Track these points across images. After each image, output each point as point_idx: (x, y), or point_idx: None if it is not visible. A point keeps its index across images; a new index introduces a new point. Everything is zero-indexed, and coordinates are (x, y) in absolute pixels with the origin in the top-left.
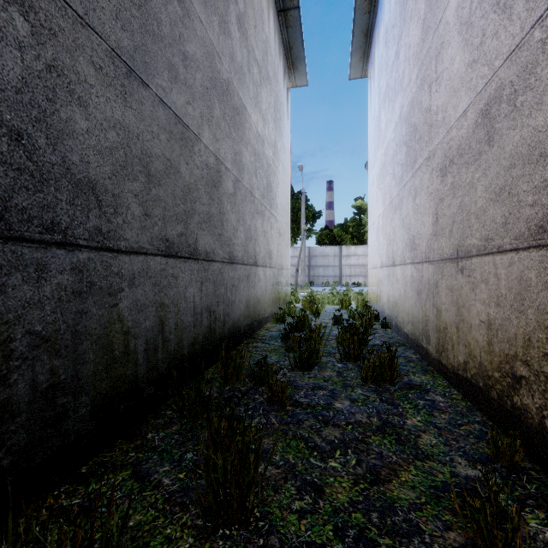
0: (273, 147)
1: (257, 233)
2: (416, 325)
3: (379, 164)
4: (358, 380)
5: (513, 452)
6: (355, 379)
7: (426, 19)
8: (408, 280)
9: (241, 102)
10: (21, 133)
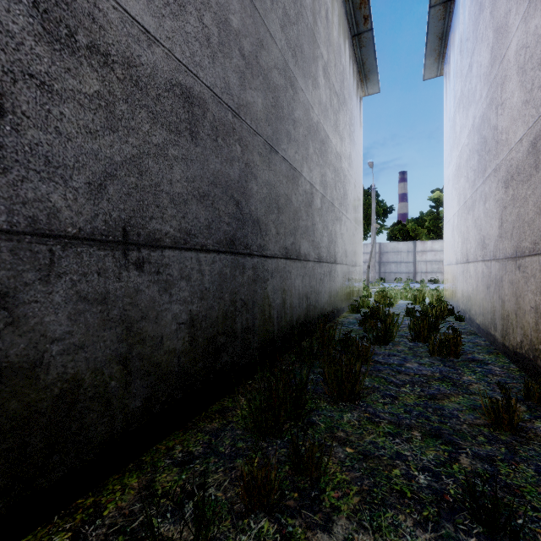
0: (348, 159)
1: (336, 236)
2: (486, 316)
3: (454, 165)
4: (426, 353)
5: (540, 393)
6: (424, 353)
7: (494, 48)
8: (479, 276)
9: (325, 134)
10: (239, 202)
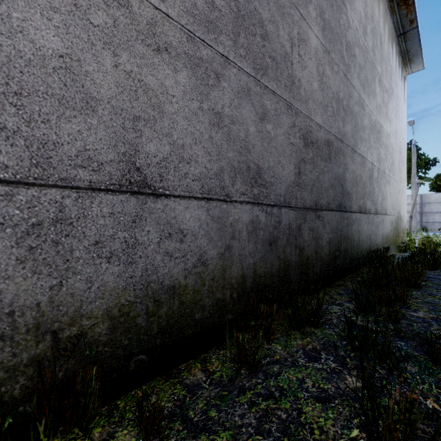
0: (395, 134)
1: (386, 195)
2: None
3: None
4: None
5: None
6: None
7: None
8: None
9: (379, 125)
10: (342, 185)
